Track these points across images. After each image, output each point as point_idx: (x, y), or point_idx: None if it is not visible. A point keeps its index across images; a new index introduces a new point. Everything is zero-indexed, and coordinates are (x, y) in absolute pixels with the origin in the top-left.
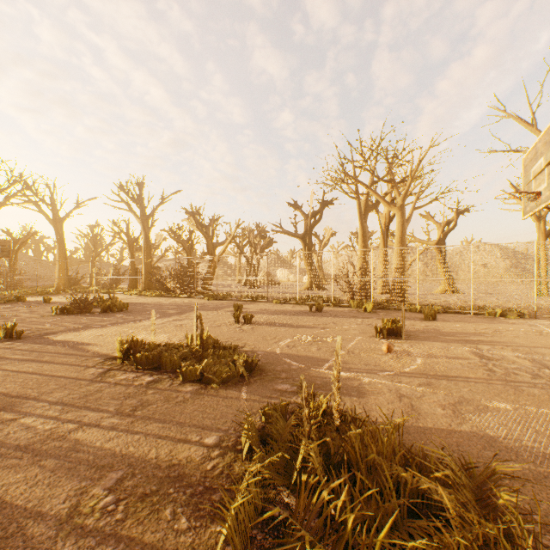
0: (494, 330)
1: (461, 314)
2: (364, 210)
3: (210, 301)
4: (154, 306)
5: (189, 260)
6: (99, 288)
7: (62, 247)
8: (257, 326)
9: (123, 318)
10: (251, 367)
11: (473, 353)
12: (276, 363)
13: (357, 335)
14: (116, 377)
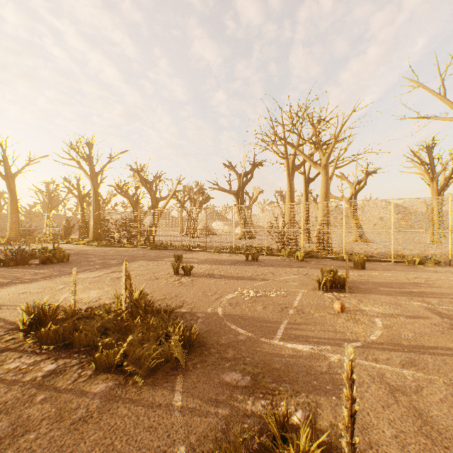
0: (425, 279)
1: (382, 261)
2: (291, 169)
3: (152, 250)
4: (97, 256)
5: (135, 213)
6: (50, 238)
7: (14, 201)
8: (196, 279)
9: (59, 270)
10: (189, 342)
11: (427, 310)
12: (219, 332)
13: (299, 288)
14: (3, 366)
